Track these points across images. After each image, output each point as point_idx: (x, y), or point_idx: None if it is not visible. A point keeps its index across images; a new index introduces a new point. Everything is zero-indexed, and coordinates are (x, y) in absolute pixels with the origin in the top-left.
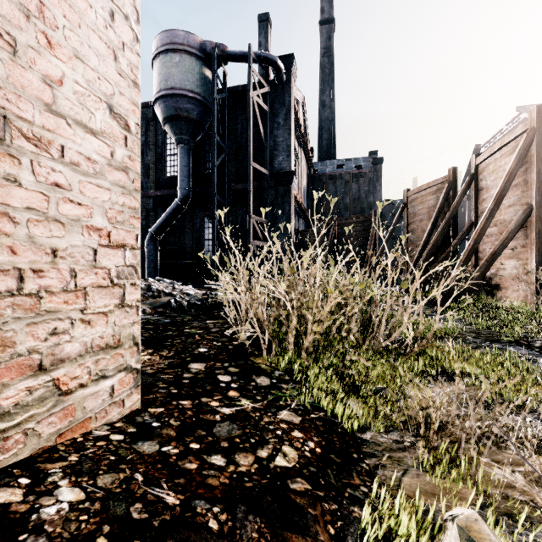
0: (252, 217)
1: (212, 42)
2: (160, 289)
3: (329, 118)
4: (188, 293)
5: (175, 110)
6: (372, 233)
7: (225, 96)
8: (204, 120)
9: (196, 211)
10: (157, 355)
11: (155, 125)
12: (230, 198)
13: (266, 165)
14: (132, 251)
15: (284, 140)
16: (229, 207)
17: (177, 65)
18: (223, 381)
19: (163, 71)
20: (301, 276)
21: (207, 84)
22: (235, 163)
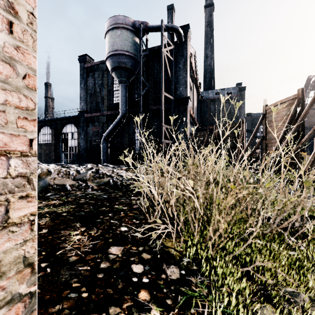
0: (163, 125)
1: (139, 21)
2: (104, 172)
3: (210, 64)
4: (121, 175)
5: (118, 63)
6: (240, 134)
7: (147, 53)
8: (135, 68)
9: (130, 123)
10: (87, 234)
11: (107, 73)
12: (150, 114)
13: (172, 93)
14: (22, 159)
15: (183, 77)
16: (150, 120)
17: (119, 36)
18: (136, 273)
19: (110, 41)
20: (202, 169)
21: (137, 46)
22: (153, 93)
